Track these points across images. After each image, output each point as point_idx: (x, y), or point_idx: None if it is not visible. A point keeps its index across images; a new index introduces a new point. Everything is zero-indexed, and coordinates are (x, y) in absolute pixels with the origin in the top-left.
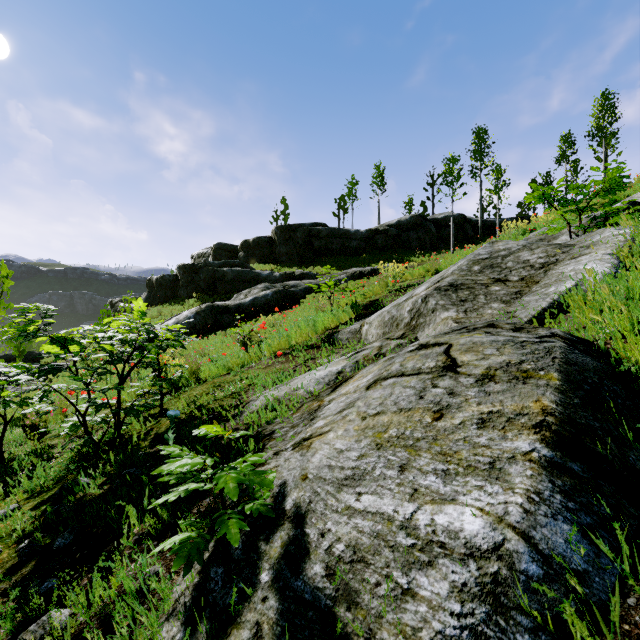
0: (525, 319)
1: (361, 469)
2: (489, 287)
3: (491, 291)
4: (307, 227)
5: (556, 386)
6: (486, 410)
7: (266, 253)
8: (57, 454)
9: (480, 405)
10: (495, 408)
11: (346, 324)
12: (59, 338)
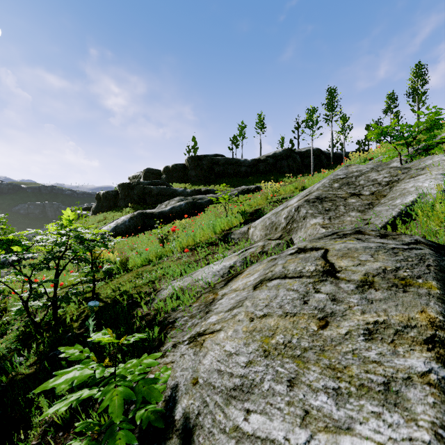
0: (379, 225)
1: (249, 379)
2: (347, 200)
3: (349, 203)
4: (210, 157)
5: (438, 295)
6: (371, 320)
7: (181, 175)
8: (9, 331)
9: (364, 314)
10: (380, 318)
11: (237, 227)
12: (7, 240)
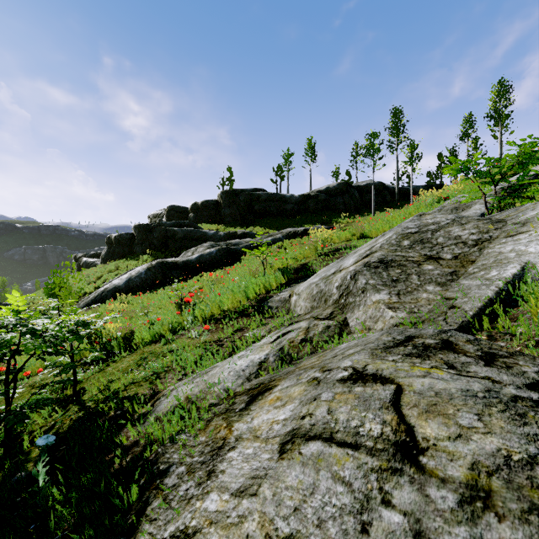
0: (471, 312)
1: None
2: (421, 265)
3: (424, 270)
4: (248, 192)
5: None
6: None
7: (213, 214)
8: None
9: None
10: None
11: (277, 288)
12: None
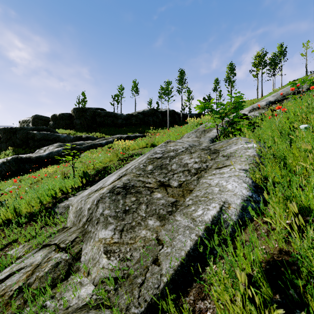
0: (165, 279)
1: None
2: (153, 193)
3: (153, 199)
4: (93, 110)
5: None
6: None
7: (67, 123)
8: None
9: None
10: None
11: (77, 189)
12: None
